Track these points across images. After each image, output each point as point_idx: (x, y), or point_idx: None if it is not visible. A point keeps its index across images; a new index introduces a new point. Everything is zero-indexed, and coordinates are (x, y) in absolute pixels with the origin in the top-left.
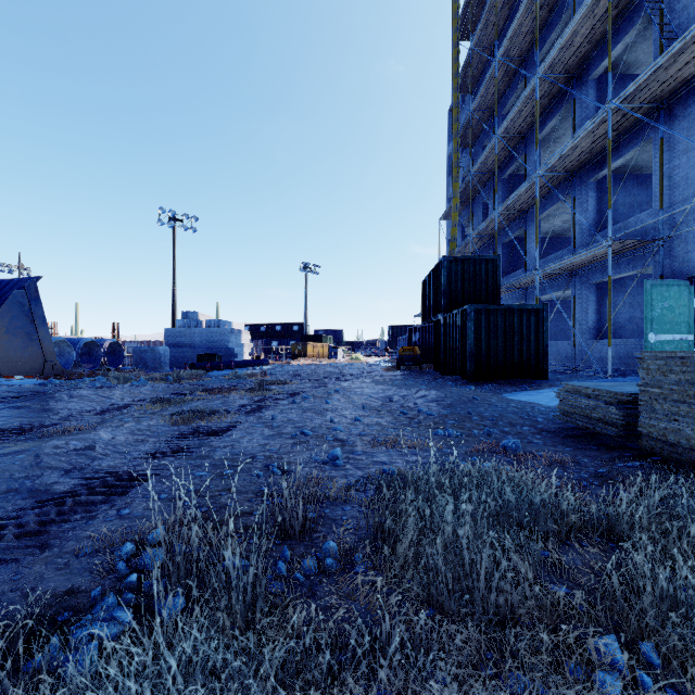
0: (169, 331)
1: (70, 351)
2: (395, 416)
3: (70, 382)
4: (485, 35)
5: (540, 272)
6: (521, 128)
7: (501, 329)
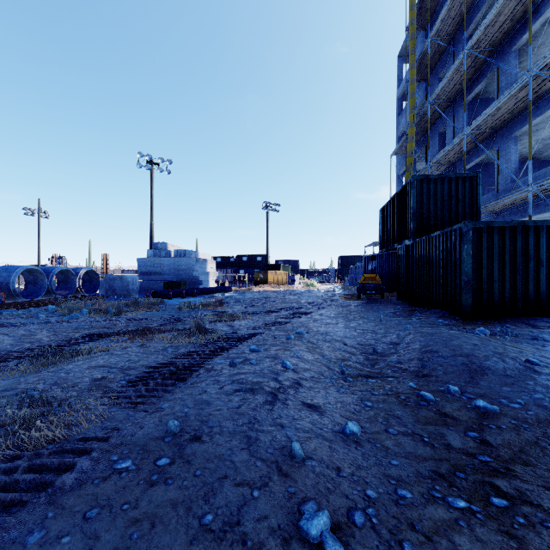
0: (141, 260)
1: (43, 279)
2: (413, 407)
3: (10, 313)
4: None
5: (534, 187)
6: (495, 39)
7: (509, 252)
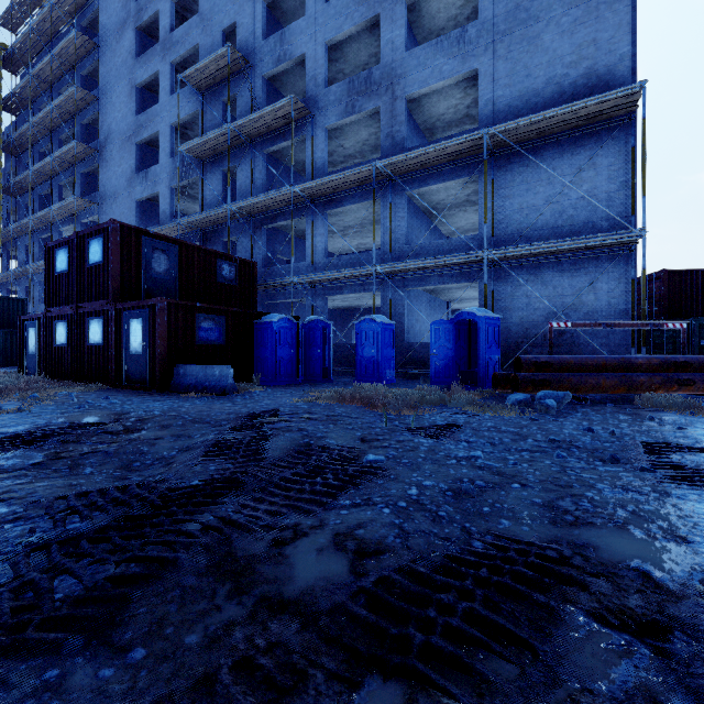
0: None
1: None
2: None
3: None
4: (25, 137)
5: None
6: (49, 220)
7: None
